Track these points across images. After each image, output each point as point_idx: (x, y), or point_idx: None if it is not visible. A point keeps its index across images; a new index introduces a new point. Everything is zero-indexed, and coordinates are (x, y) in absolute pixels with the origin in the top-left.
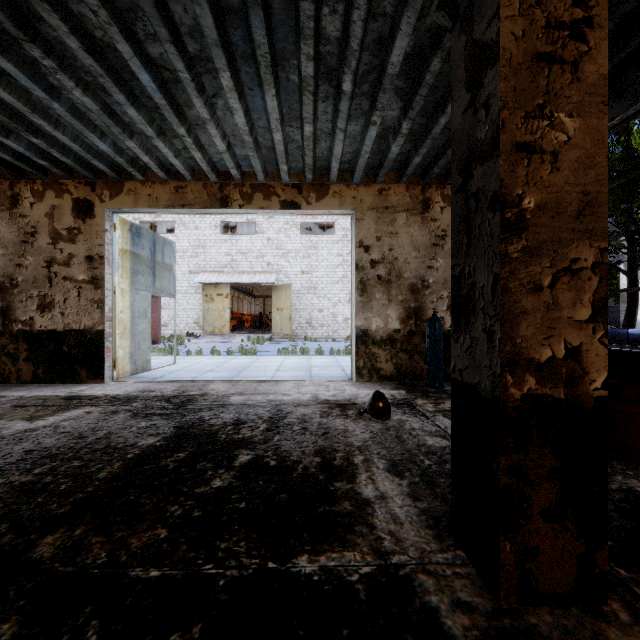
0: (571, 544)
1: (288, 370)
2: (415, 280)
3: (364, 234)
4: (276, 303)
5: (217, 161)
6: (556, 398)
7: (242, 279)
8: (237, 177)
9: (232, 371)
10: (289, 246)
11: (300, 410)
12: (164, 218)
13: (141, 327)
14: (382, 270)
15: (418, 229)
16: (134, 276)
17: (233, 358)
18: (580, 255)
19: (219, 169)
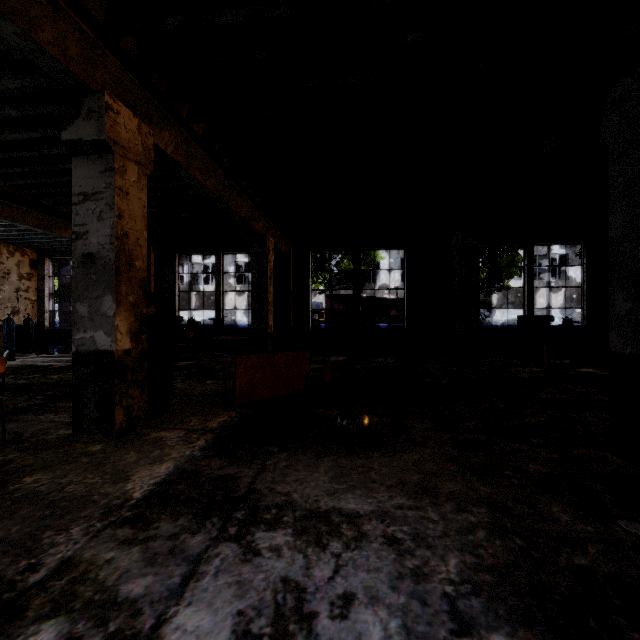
0: None
1: None
2: None
3: None
4: None
5: None
6: None
7: None
8: None
9: None
10: None
11: None
12: None
13: None
14: None
15: None
16: None
17: None
18: None
19: None
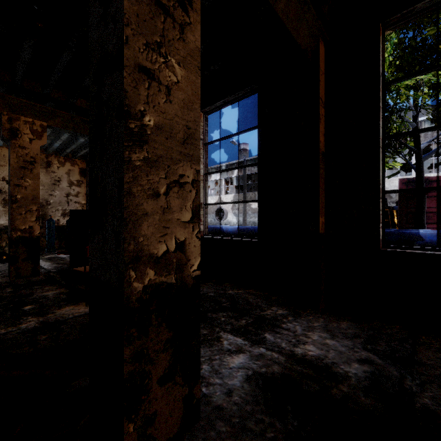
0: (30, 265)
1: None
2: (42, 200)
3: (6, 174)
4: None
5: None
6: (26, 236)
7: None
8: None
9: None
10: None
11: None
12: None
13: None
14: None
15: (44, 175)
16: None
17: None
18: (33, 208)
19: None
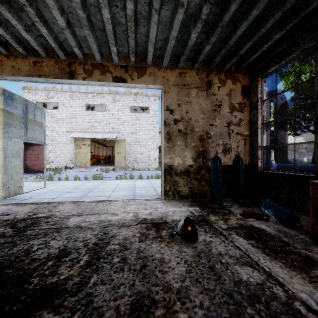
0: None
1: (120, 190)
2: (202, 133)
3: (170, 102)
4: (117, 149)
5: (63, 41)
6: None
7: (97, 136)
8: (80, 56)
9: (83, 192)
10: (124, 118)
11: (123, 232)
12: (51, 100)
13: (14, 164)
14: (181, 126)
15: (204, 100)
16: (7, 127)
17: (87, 182)
18: None
19: (66, 49)
